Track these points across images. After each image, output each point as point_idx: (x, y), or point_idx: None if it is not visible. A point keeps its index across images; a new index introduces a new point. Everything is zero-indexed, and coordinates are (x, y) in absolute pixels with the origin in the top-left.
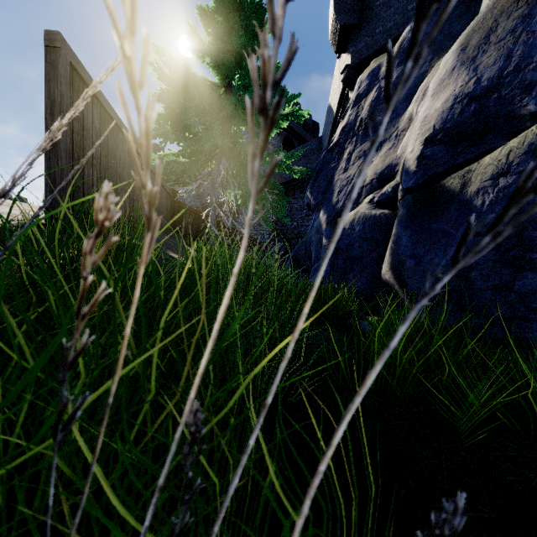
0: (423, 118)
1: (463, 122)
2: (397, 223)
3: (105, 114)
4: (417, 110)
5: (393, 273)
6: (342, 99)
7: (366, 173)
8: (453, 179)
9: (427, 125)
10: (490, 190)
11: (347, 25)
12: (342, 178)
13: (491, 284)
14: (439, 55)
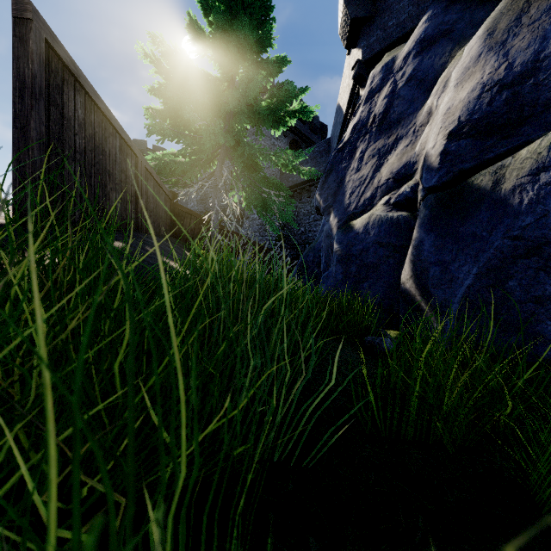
0: (445, 110)
1: (493, 113)
2: (418, 226)
3: (91, 103)
4: (437, 103)
5: (415, 282)
6: (352, 97)
7: (380, 172)
8: (483, 176)
9: (451, 117)
10: (529, 188)
11: (358, 18)
12: (354, 178)
13: (532, 296)
14: (460, 44)
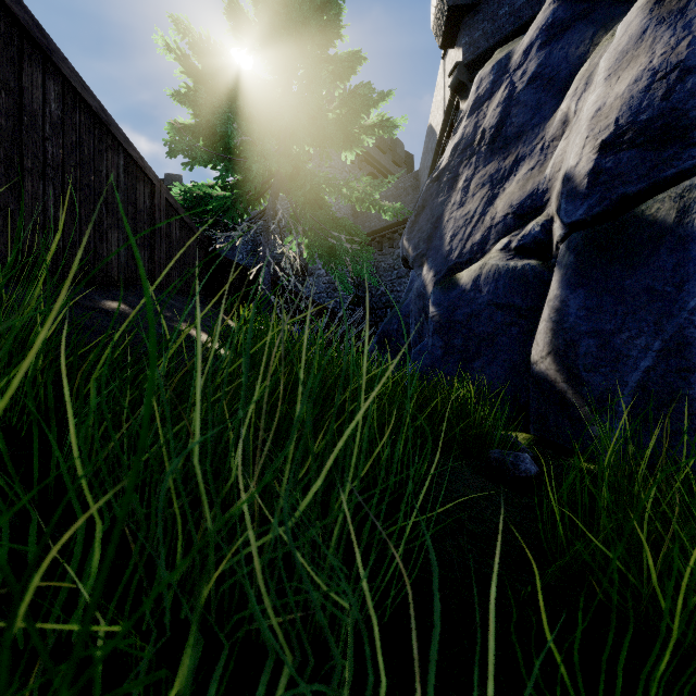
0: (593, 113)
1: (673, 109)
2: (558, 279)
3: (74, 97)
4: (577, 106)
5: (555, 362)
6: (449, 114)
7: (495, 206)
8: (660, 203)
9: (603, 121)
10: None
11: (458, 6)
12: (457, 216)
13: None
14: (606, 27)
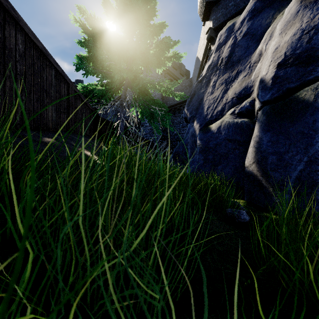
0: (274, 50)
1: (312, 48)
2: (257, 127)
3: (30, 42)
4: (266, 47)
5: (257, 167)
6: (206, 51)
7: (227, 94)
8: (306, 92)
9: (278, 54)
10: None
11: (210, 1)
12: (210, 98)
13: None
14: (279, 10)
